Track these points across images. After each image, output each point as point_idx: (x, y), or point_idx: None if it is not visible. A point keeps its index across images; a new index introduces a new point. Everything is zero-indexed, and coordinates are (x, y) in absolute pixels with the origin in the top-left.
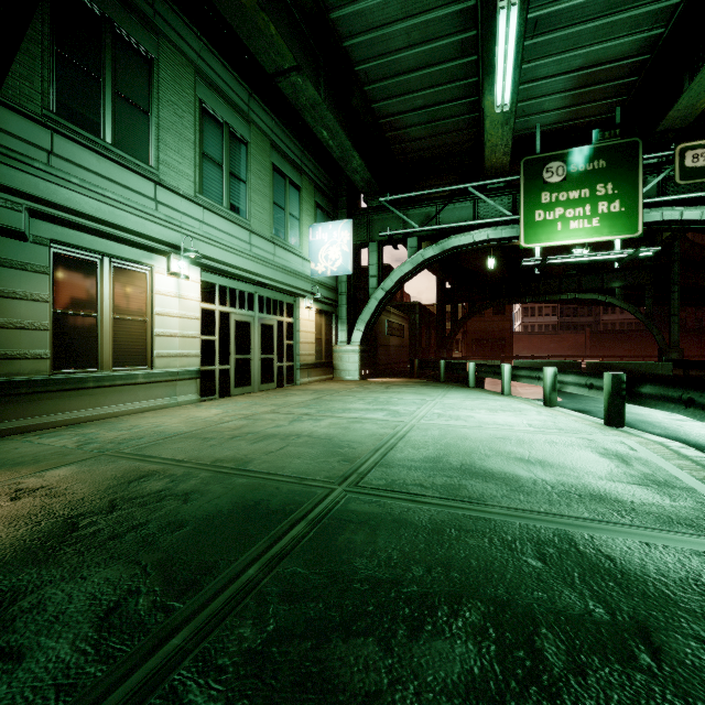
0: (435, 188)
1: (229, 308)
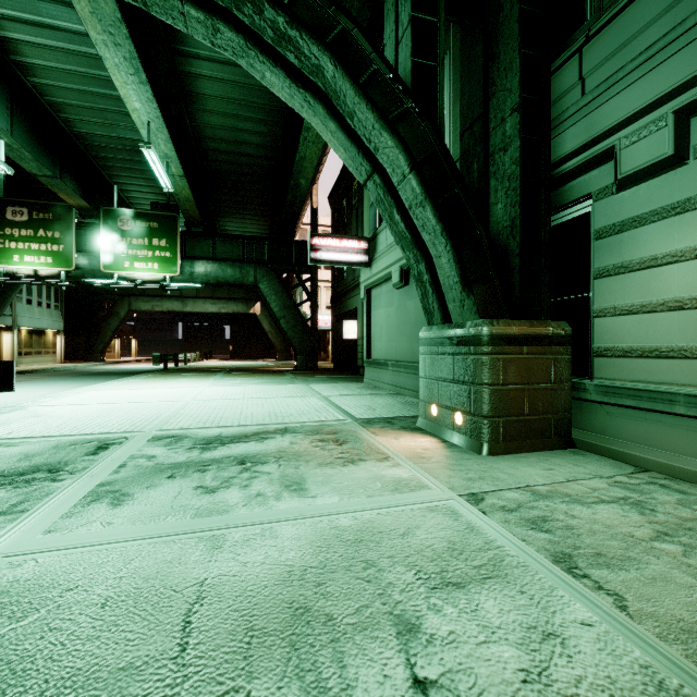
0: None
1: None
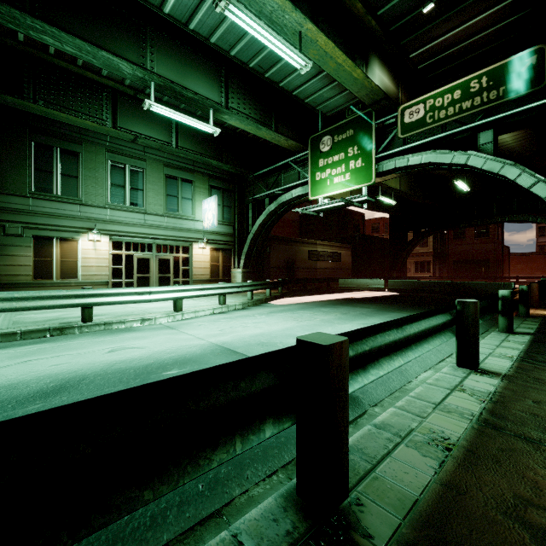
0: (273, 165)
1: (133, 252)
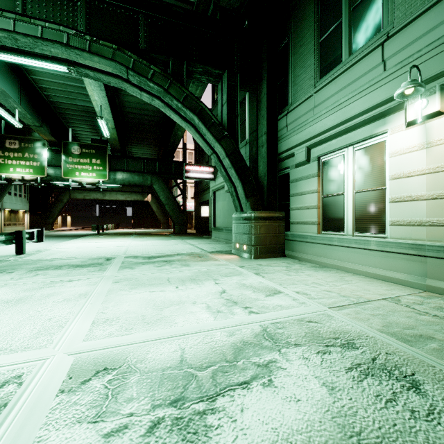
0: None
1: None
